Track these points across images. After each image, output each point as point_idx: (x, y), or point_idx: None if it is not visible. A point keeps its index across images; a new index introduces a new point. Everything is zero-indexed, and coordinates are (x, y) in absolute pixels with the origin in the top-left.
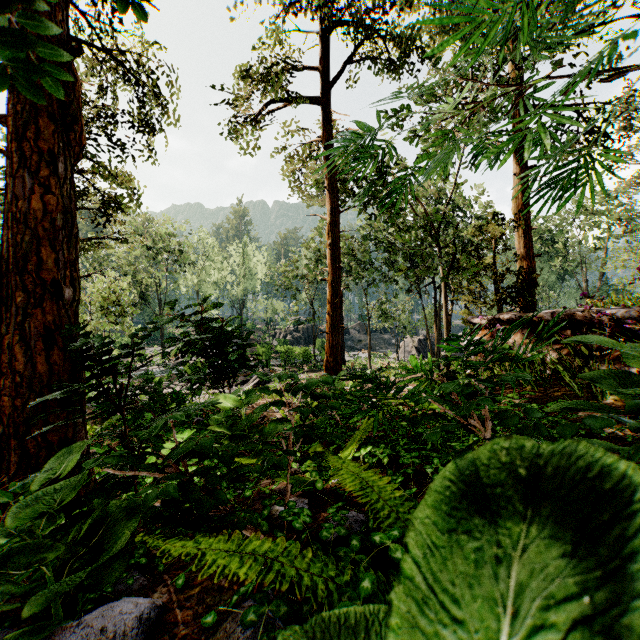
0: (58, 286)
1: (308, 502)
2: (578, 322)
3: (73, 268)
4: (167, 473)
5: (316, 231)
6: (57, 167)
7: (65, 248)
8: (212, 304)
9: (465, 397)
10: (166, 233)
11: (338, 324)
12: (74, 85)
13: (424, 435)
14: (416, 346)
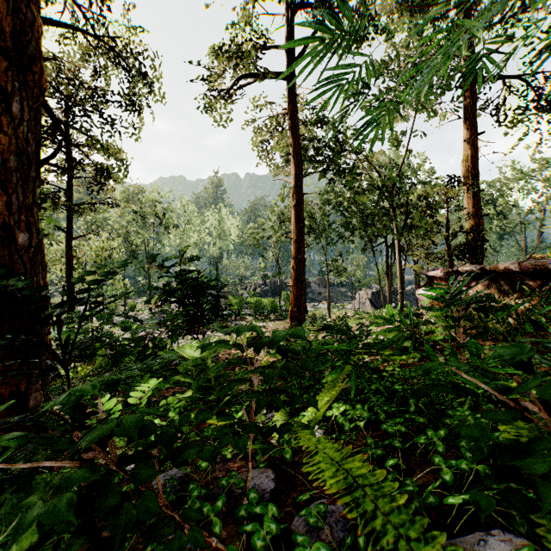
0: (11, 230)
1: (274, 477)
2: (550, 272)
3: (30, 213)
4: (85, 459)
5: (281, 197)
6: (11, 106)
7: (21, 191)
8: (187, 258)
9: (512, 365)
10: (153, 200)
11: (301, 277)
12: (33, 25)
13: (455, 426)
14: (370, 298)
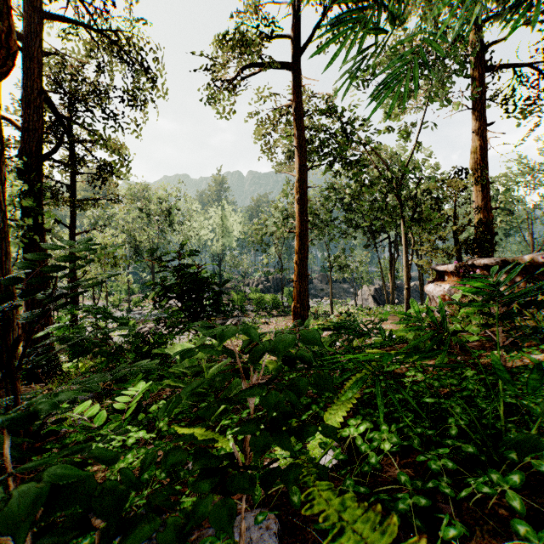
0: None
1: (277, 529)
2: None
3: None
4: None
5: (284, 193)
6: None
7: None
8: (186, 252)
9: None
10: (157, 197)
11: (305, 273)
12: None
13: None
14: (372, 294)
